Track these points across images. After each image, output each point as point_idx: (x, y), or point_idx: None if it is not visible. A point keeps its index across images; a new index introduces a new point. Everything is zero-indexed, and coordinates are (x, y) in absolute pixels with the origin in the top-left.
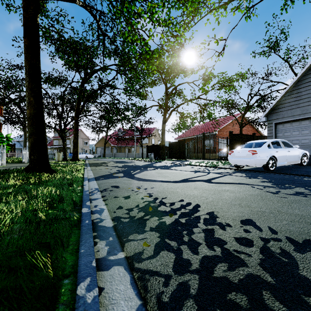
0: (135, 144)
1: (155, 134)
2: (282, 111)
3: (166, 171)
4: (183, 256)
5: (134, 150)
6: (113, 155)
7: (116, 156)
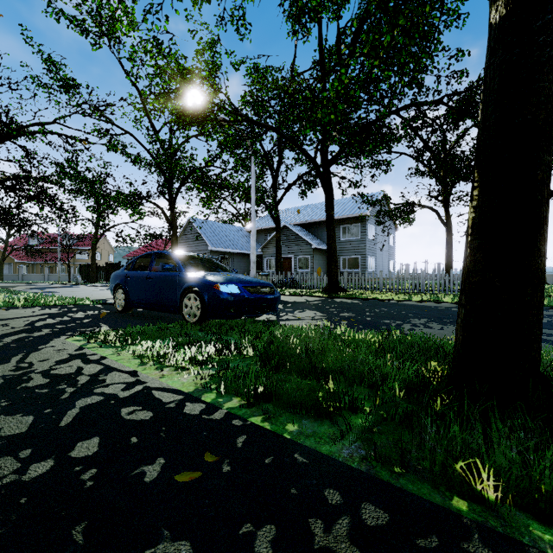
0: (60, 263)
1: (102, 246)
2: (180, 247)
3: (69, 288)
4: (45, 292)
5: (58, 272)
6: (19, 277)
7: (25, 278)
